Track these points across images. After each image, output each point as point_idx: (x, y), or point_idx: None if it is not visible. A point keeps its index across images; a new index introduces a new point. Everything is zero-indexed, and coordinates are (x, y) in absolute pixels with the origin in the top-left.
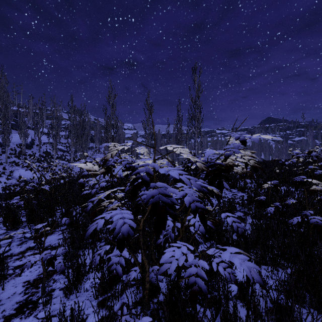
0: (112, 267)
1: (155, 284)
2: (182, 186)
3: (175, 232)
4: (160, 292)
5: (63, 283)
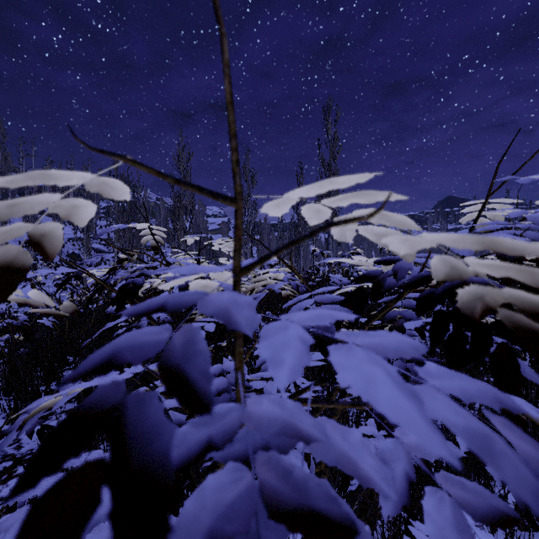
0: None
1: None
2: None
3: None
4: None
5: None
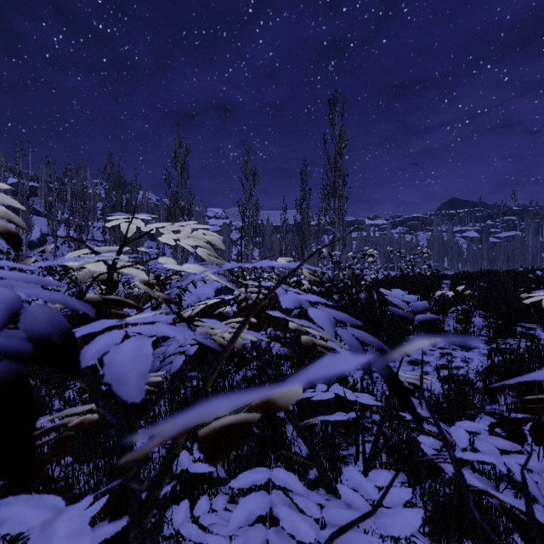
0: None
1: None
2: None
3: None
4: None
5: None
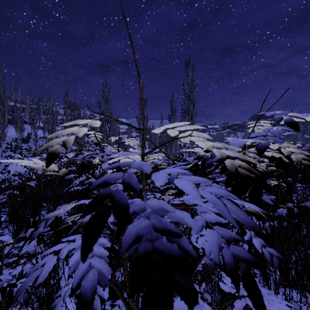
0: None
1: None
2: (197, 205)
3: None
4: None
5: None
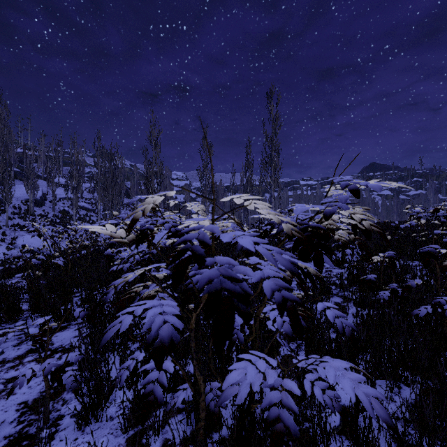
0: (148, 388)
1: (215, 411)
2: (259, 263)
3: (246, 332)
4: (222, 426)
5: (76, 405)
